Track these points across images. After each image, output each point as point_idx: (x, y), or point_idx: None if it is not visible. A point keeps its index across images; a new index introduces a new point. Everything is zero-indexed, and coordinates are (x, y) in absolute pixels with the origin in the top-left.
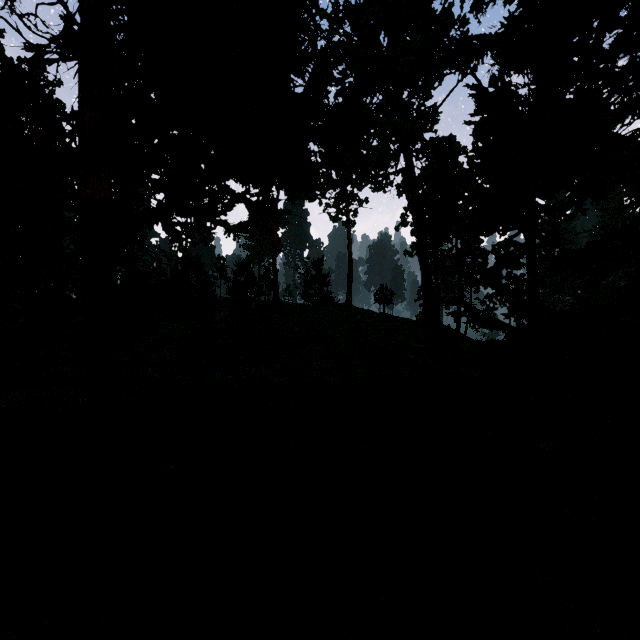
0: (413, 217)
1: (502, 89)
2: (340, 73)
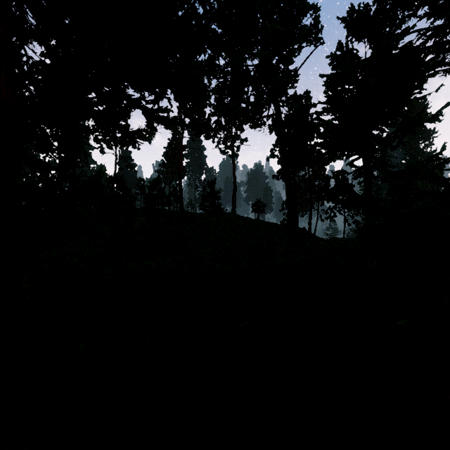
0: (280, 148)
1: (346, 52)
2: None
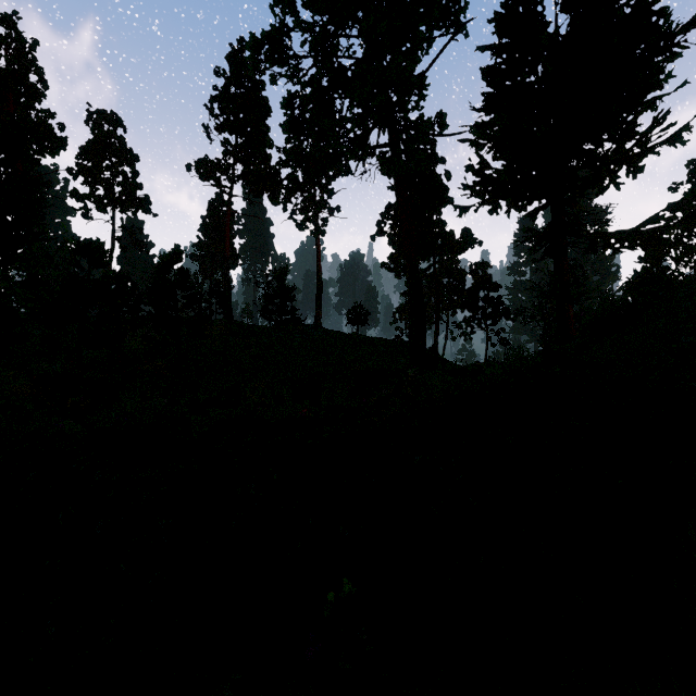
0: (398, 204)
1: (523, 13)
2: (306, 6)
